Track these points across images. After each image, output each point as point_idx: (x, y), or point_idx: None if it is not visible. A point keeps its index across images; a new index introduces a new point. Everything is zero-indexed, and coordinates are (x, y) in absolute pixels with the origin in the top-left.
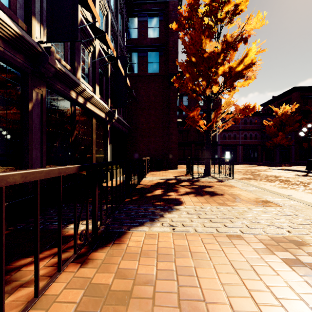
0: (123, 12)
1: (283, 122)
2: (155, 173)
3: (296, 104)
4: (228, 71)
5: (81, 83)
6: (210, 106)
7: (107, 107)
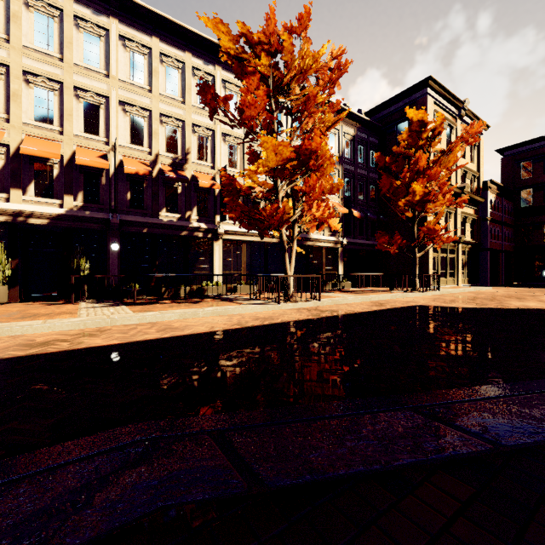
0: (366, 140)
1: None
2: (384, 288)
3: None
4: (408, 202)
5: (311, 235)
6: (413, 226)
7: (333, 240)
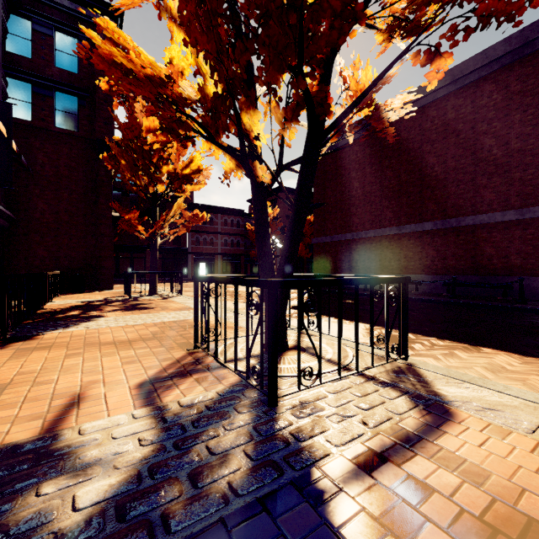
0: None
1: None
2: (71, 296)
3: (282, 207)
4: (174, 172)
5: None
6: (156, 206)
7: None
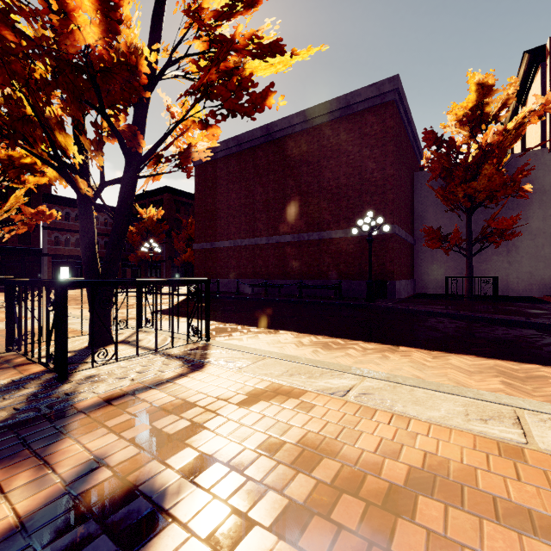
0: None
1: (150, 230)
2: None
3: (169, 208)
4: (7, 159)
5: None
6: None
7: None
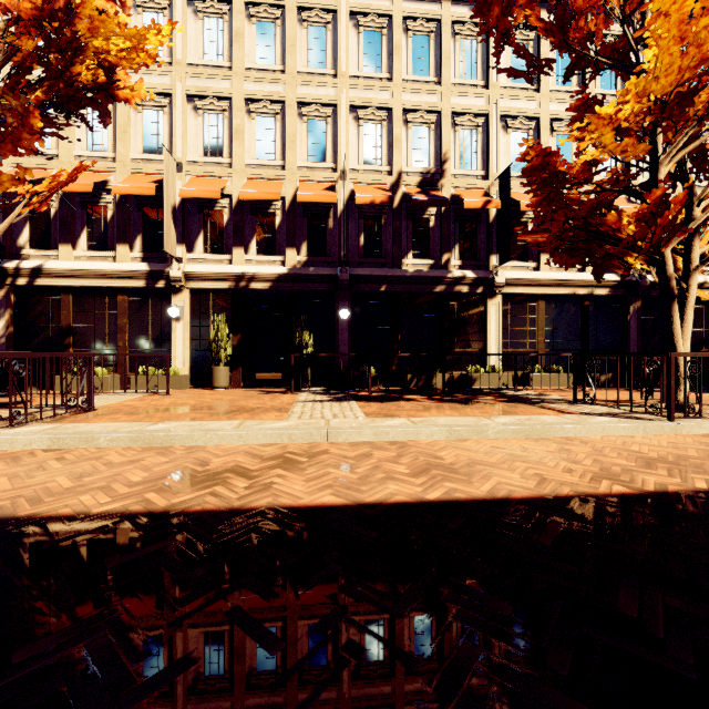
0: None
1: None
2: None
3: None
4: None
5: None
6: None
7: None
